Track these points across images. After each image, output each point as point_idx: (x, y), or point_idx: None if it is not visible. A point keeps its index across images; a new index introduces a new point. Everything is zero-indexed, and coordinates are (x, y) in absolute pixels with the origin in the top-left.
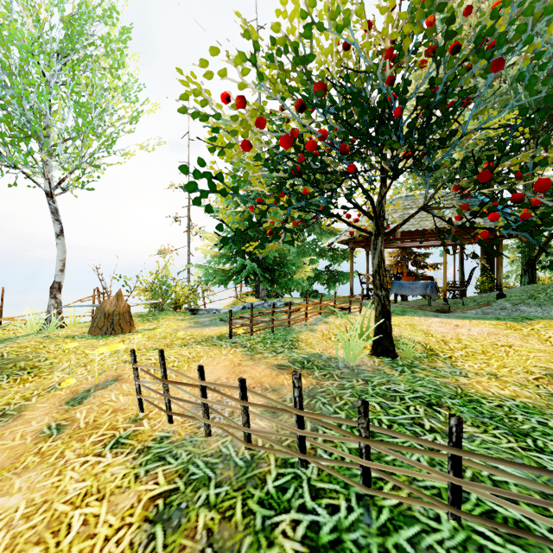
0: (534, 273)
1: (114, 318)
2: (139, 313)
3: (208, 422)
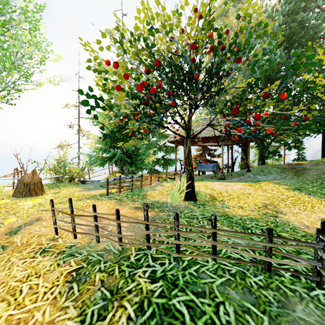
0: (264, 159)
1: (31, 186)
2: (46, 184)
3: (98, 234)
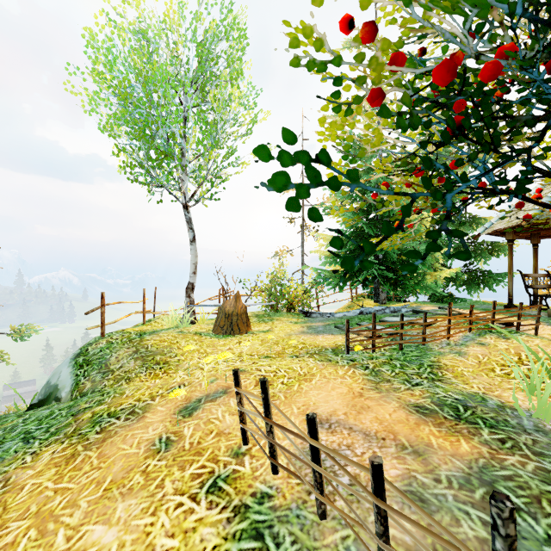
0: None
1: (233, 318)
2: (256, 312)
3: (321, 498)
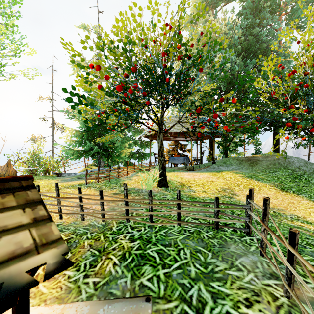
0: (227, 153)
1: None
2: None
3: (83, 213)
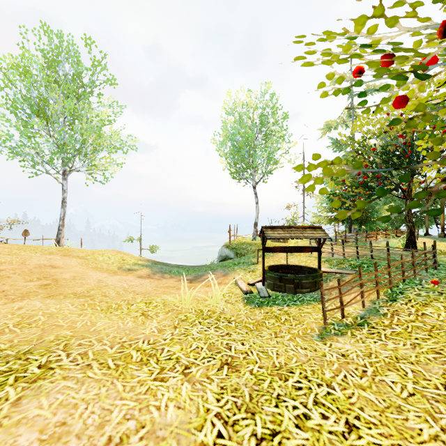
0: None
1: None
2: None
3: (333, 252)
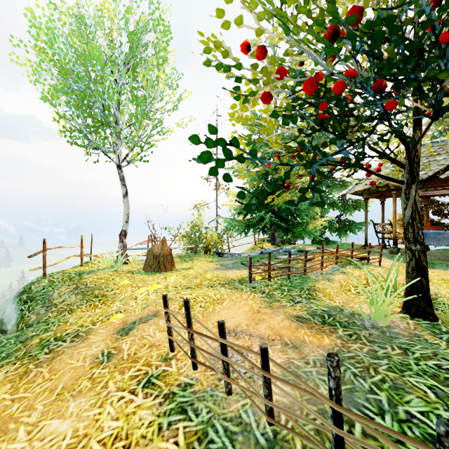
0: None
1: (160, 259)
2: (179, 254)
3: (228, 380)
